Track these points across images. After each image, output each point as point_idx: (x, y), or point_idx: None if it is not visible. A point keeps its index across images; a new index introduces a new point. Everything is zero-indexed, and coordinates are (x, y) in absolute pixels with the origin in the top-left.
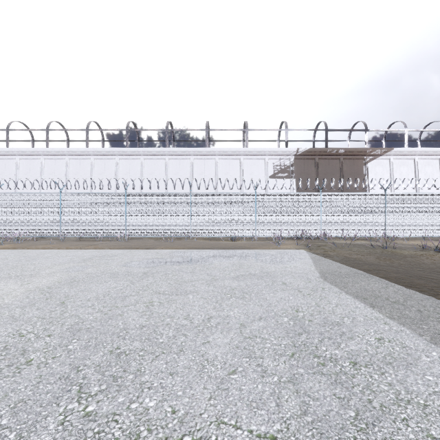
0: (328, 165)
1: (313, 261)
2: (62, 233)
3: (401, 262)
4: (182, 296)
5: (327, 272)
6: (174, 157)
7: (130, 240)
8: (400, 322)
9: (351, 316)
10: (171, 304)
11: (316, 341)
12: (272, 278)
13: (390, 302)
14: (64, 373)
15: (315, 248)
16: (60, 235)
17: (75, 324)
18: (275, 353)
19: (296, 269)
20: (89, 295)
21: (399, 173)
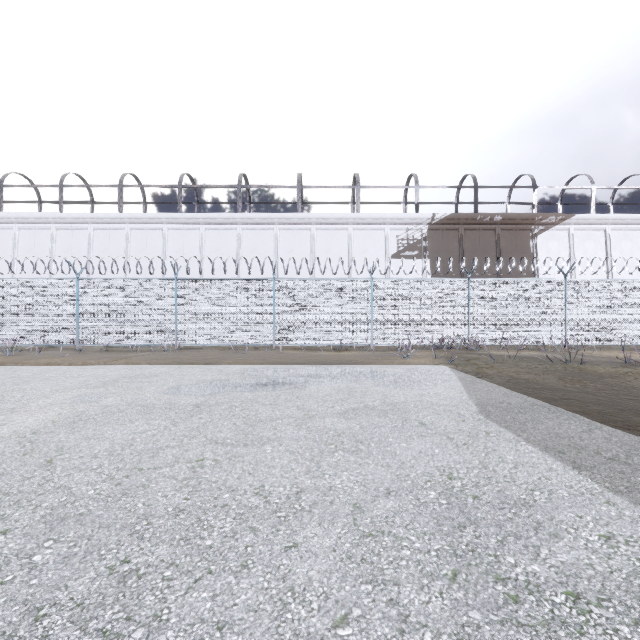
0: (479, 239)
1: (464, 385)
2: (79, 340)
3: (598, 385)
4: (254, 448)
5: (489, 404)
6: (251, 226)
7: (183, 351)
8: (634, 500)
9: (545, 488)
10: (234, 465)
11: (493, 542)
12: (402, 413)
13: (605, 458)
14: (8, 626)
15: (463, 363)
16: (76, 343)
17: (59, 505)
18: (420, 570)
19: (439, 399)
20: (97, 446)
21: (582, 251)
